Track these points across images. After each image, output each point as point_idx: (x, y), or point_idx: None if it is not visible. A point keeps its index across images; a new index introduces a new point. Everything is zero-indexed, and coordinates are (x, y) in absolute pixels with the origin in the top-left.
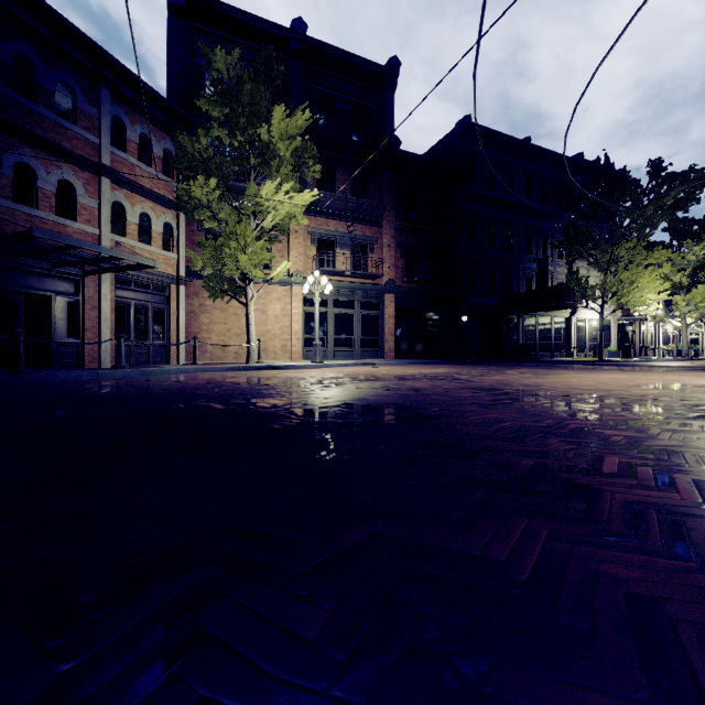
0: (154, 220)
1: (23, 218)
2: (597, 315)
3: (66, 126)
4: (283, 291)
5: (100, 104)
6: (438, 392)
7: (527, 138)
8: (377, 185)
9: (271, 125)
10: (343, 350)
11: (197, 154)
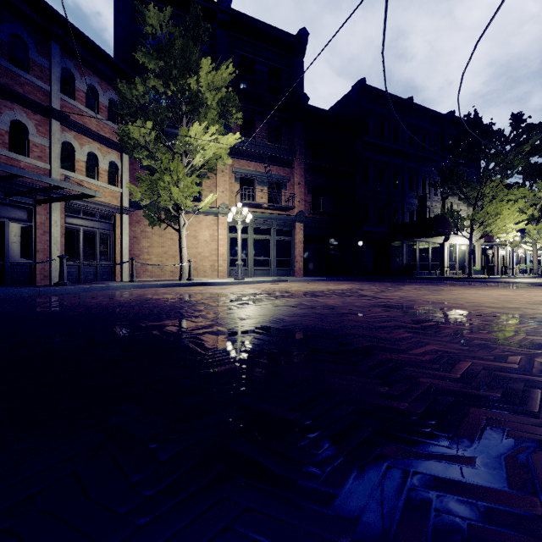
0: (101, 159)
1: None
2: (465, 241)
3: (19, 73)
4: (212, 220)
5: (51, 56)
6: (354, 311)
7: (410, 98)
8: (289, 134)
9: (200, 77)
10: (261, 269)
11: (135, 100)
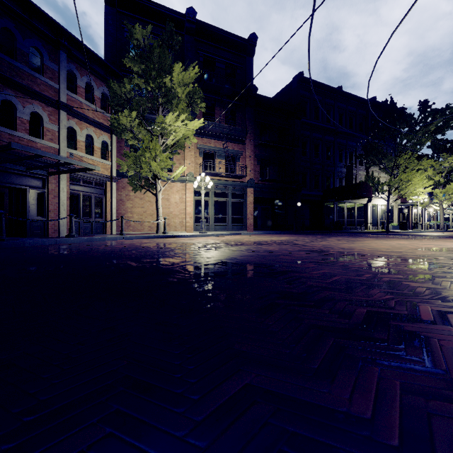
0: (96, 139)
1: (7, 137)
2: (385, 202)
3: (36, 76)
4: (181, 186)
5: (59, 62)
6: (285, 253)
7: (339, 87)
8: (242, 117)
9: (172, 76)
10: (220, 225)
11: (123, 95)
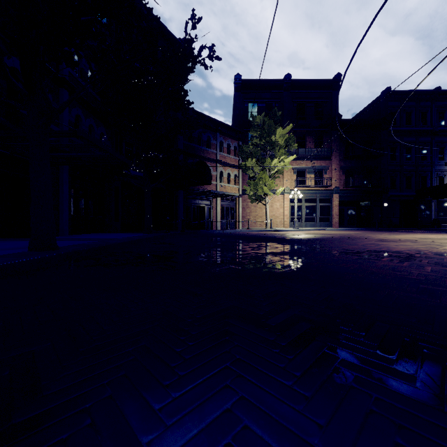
0: (231, 174)
1: None
2: None
3: (209, 150)
4: (280, 196)
5: (217, 139)
6: (329, 237)
7: (437, 88)
8: (328, 139)
9: (275, 132)
10: (309, 223)
11: (248, 151)
